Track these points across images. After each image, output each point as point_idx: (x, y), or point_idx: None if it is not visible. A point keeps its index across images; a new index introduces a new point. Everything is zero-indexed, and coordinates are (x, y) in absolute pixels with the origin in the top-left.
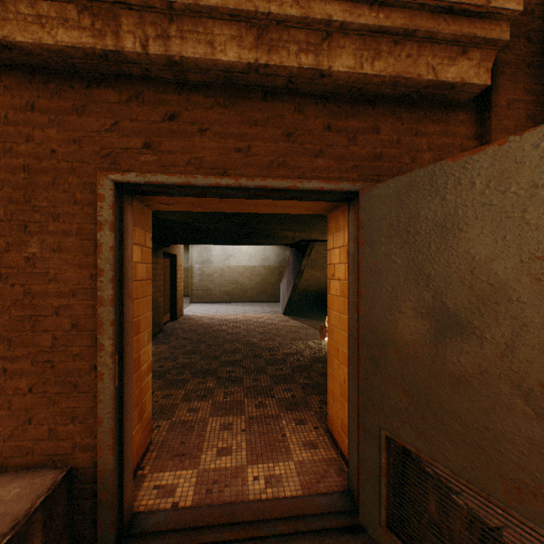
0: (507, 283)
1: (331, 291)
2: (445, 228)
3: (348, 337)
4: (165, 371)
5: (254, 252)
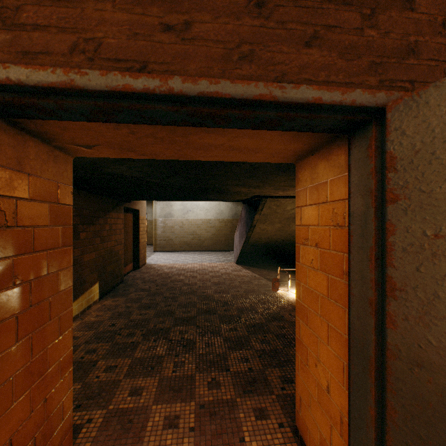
0: None
1: (302, 259)
2: None
3: (348, 346)
4: (116, 332)
5: (210, 207)
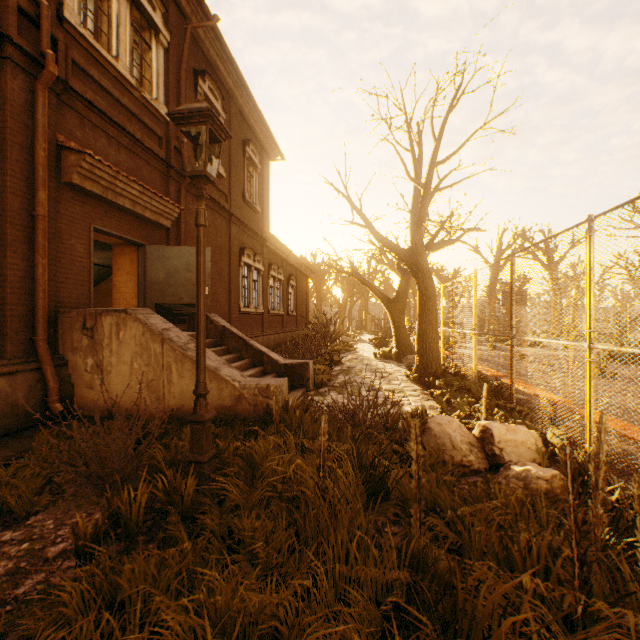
0: (180, 268)
1: (117, 275)
2: (170, 258)
3: (139, 285)
4: None
5: None
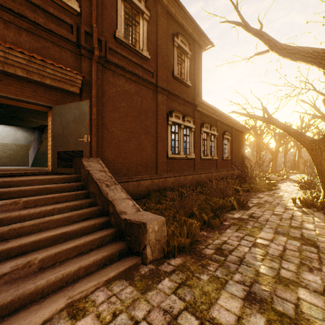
0: (70, 122)
1: (49, 132)
2: (65, 114)
3: (51, 138)
4: None
5: (7, 135)
